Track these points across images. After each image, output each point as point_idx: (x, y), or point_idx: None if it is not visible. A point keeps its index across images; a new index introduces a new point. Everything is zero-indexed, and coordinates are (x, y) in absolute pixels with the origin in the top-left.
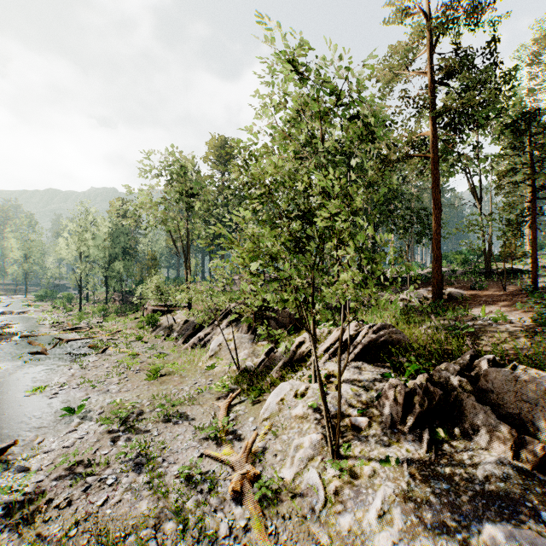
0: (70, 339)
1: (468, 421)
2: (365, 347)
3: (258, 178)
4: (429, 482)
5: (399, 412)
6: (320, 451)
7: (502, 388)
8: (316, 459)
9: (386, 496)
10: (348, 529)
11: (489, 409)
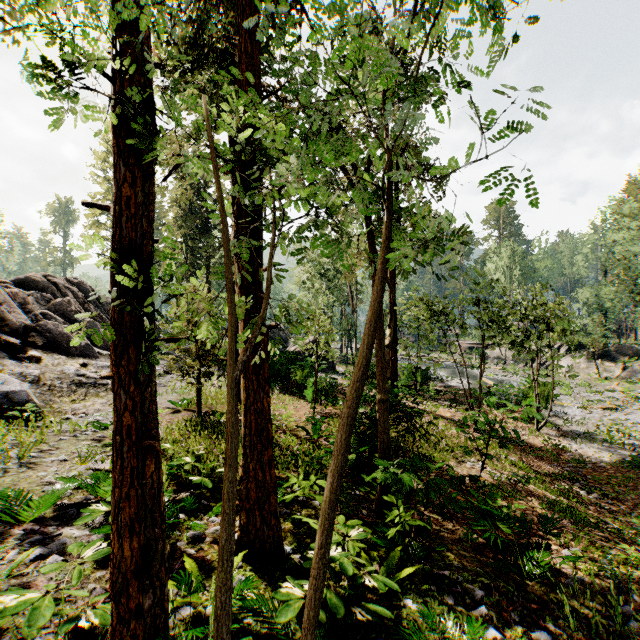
0: (437, 360)
1: None
2: None
3: None
4: None
5: None
6: None
7: None
8: None
9: None
10: None
11: None
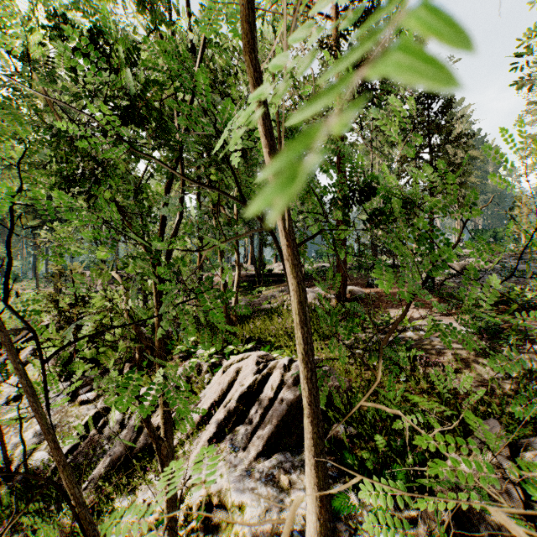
0: None
1: None
2: (283, 419)
3: None
4: None
5: None
6: None
7: None
8: None
9: None
10: None
11: None
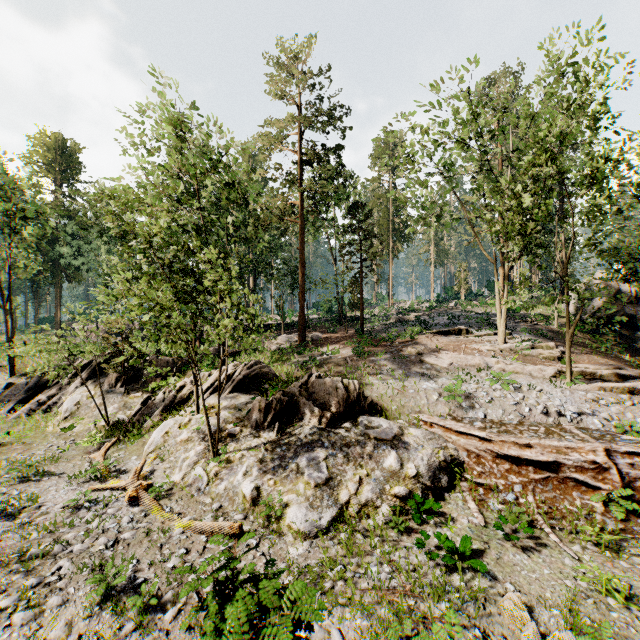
0: None
1: (301, 412)
2: (241, 381)
3: (144, 234)
4: (275, 450)
5: (262, 418)
6: (204, 457)
7: (319, 390)
8: (200, 462)
9: (249, 465)
10: (224, 489)
11: (311, 402)
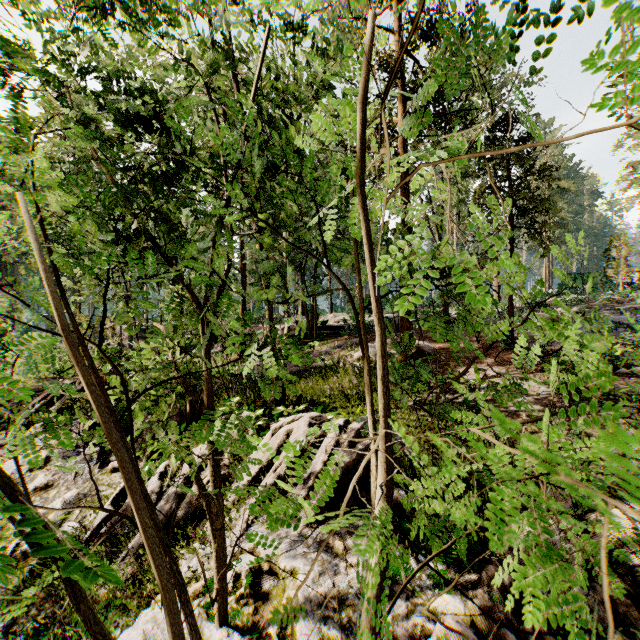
0: None
1: None
2: (338, 483)
3: None
4: None
5: None
6: None
7: None
8: None
9: None
10: None
11: None
